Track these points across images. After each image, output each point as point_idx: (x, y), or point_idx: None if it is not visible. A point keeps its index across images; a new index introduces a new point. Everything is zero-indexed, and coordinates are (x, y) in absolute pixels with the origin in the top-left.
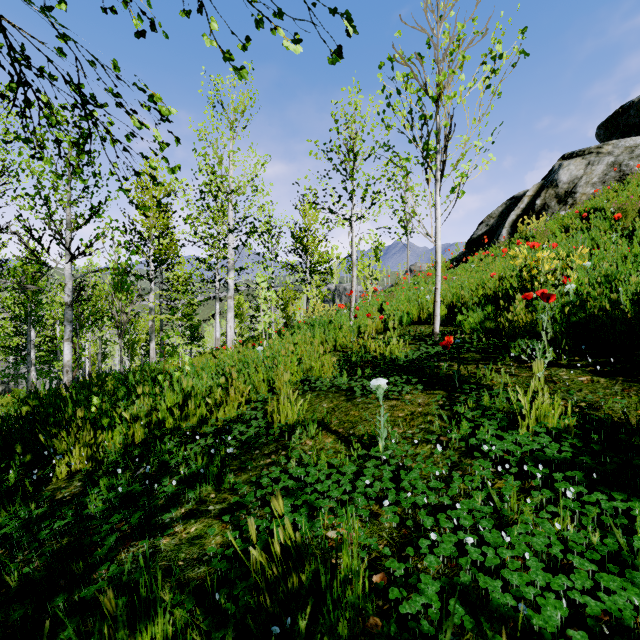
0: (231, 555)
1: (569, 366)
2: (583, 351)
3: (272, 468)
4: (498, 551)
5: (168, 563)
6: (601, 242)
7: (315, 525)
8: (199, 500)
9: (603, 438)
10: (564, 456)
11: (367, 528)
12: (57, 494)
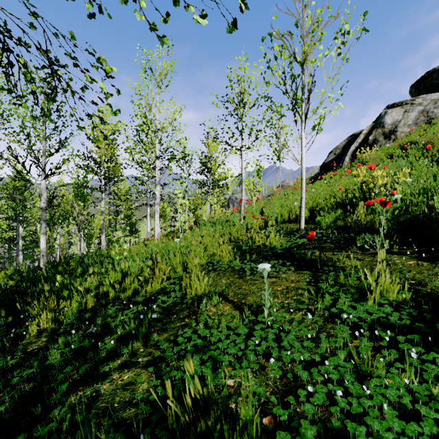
0: (154, 399)
1: (399, 253)
2: (409, 242)
3: (185, 329)
4: (360, 400)
5: (106, 405)
6: (417, 165)
7: (218, 376)
8: (131, 353)
9: (430, 308)
10: (404, 322)
11: (257, 378)
12: (28, 347)
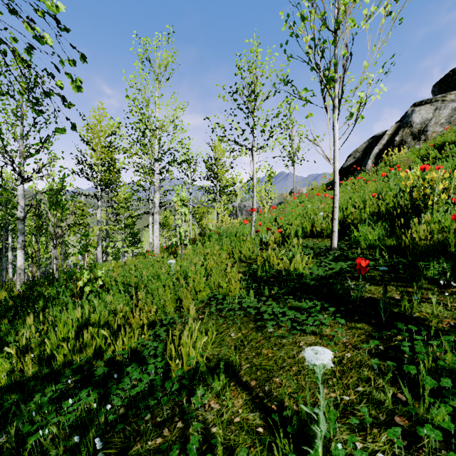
0: None
1: None
2: None
3: None
4: None
5: None
6: None
7: None
8: None
9: None
10: None
11: None
12: None
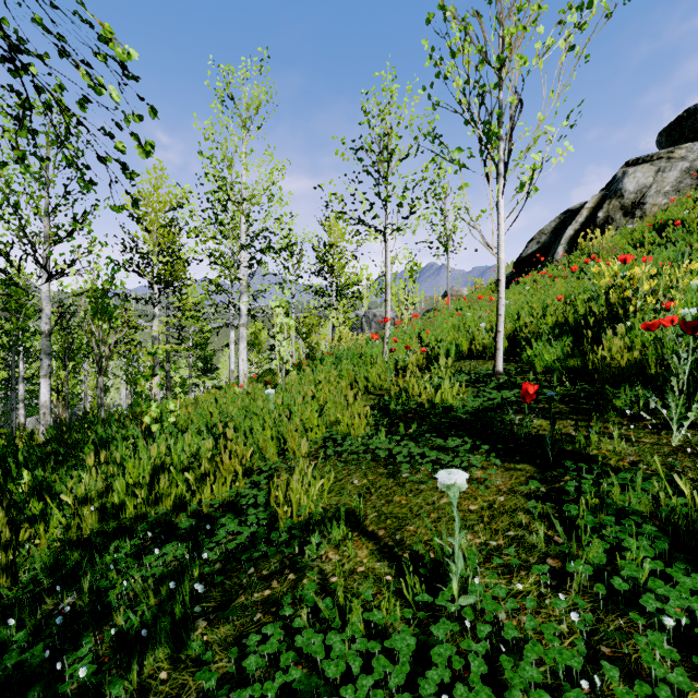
0: None
1: None
2: None
3: (267, 625)
4: None
5: None
6: (696, 257)
7: None
8: (137, 687)
9: None
10: None
11: None
12: None
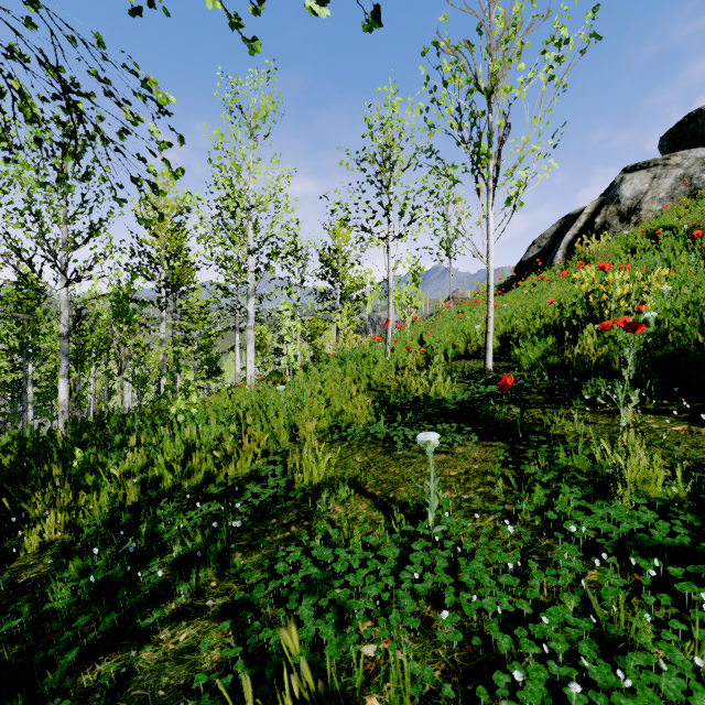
0: (230, 681)
1: (657, 412)
2: (671, 393)
3: (290, 548)
4: (611, 696)
5: (144, 692)
6: (677, 264)
7: (346, 640)
8: (195, 590)
9: None
10: (679, 540)
11: (417, 642)
12: (21, 575)
